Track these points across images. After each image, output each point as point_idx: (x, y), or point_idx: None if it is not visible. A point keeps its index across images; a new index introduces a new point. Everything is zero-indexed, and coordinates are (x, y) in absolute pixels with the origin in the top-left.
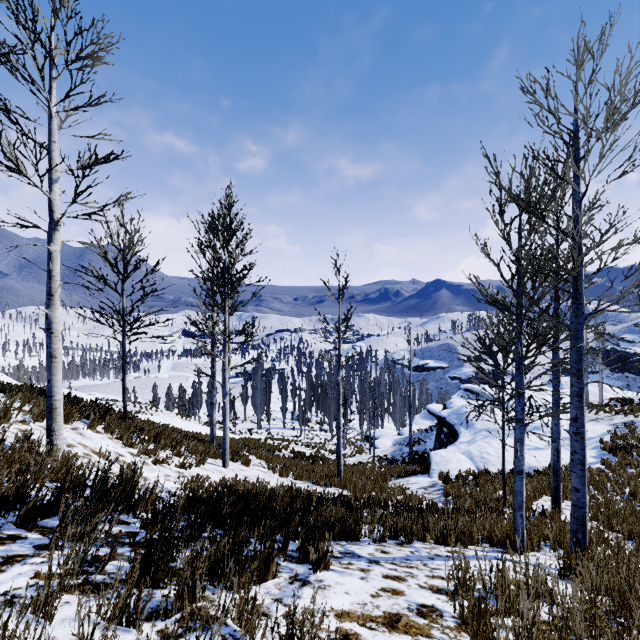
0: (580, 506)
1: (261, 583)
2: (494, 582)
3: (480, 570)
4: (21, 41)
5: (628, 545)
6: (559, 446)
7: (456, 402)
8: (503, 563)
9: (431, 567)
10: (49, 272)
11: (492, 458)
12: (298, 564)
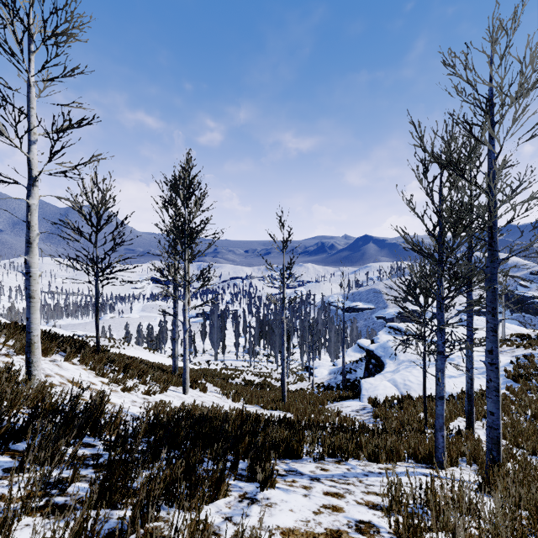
0: (495, 427)
1: (213, 502)
2: (423, 497)
3: (412, 488)
4: (1, 17)
5: (532, 460)
6: (472, 375)
7: (382, 337)
8: (432, 481)
9: (366, 483)
10: (28, 223)
11: (413, 385)
12: (247, 483)
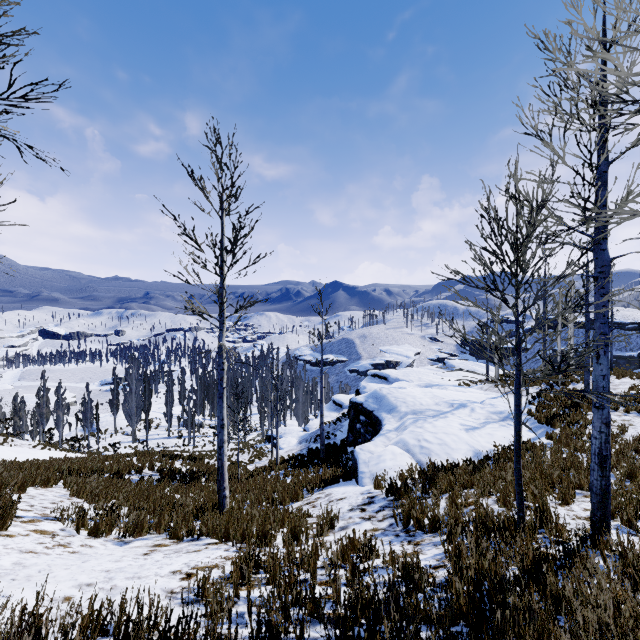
0: None
1: None
2: None
3: None
4: None
5: None
6: (609, 415)
7: (370, 386)
8: None
9: None
10: None
11: (433, 446)
12: None
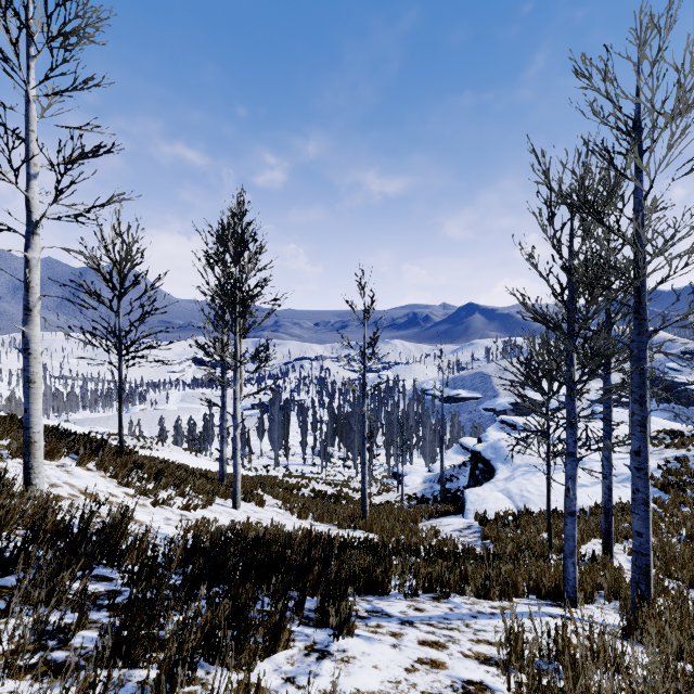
0: (643, 553)
1: (269, 656)
2: (551, 647)
3: (537, 635)
4: None
5: (689, 594)
6: (611, 483)
7: (492, 435)
8: (563, 626)
9: (475, 628)
10: (26, 283)
11: (533, 496)
12: (316, 629)
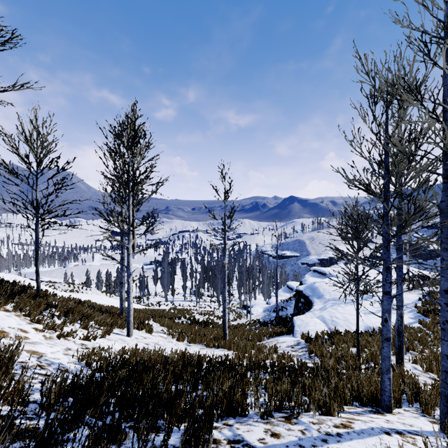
0: None
1: None
2: None
3: None
4: None
5: None
6: (402, 312)
7: (309, 279)
8: None
9: None
10: None
11: (340, 321)
12: None
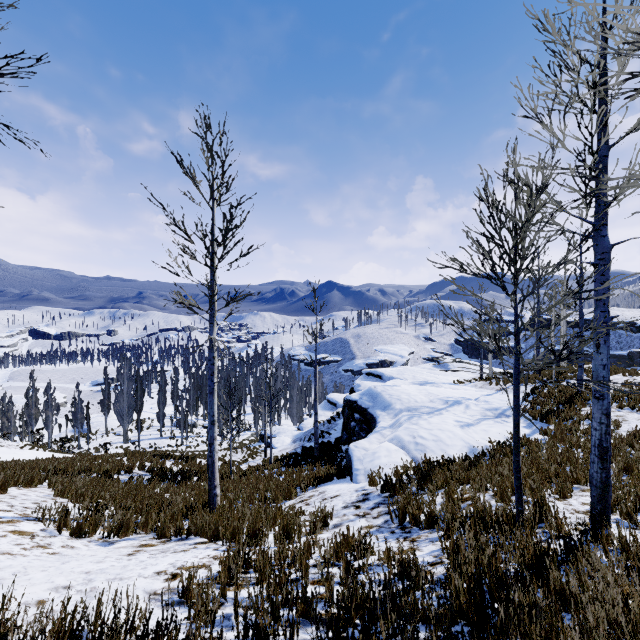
0: None
1: None
2: None
3: None
4: None
5: None
6: (609, 405)
7: (364, 384)
8: None
9: None
10: None
11: (428, 443)
12: None
